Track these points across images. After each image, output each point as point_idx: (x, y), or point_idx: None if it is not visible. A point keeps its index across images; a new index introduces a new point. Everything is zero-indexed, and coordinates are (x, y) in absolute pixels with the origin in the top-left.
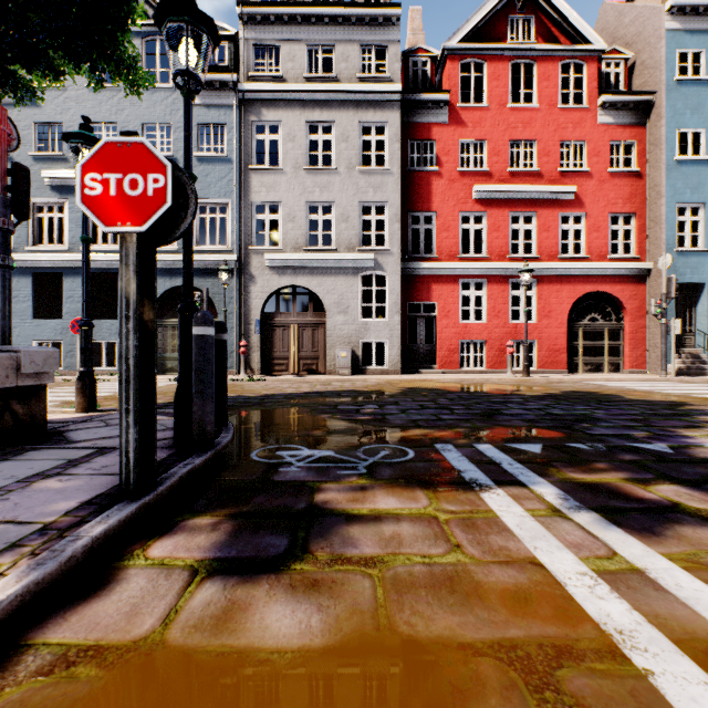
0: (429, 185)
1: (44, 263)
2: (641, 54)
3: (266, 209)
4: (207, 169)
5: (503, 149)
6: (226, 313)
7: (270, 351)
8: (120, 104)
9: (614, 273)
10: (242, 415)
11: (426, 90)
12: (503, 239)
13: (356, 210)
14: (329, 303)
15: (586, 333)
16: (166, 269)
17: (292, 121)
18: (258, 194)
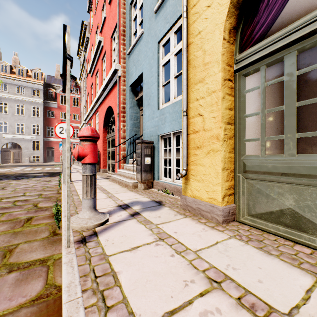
0: (52, 121)
1: None
2: None
3: (3, 123)
4: None
5: (71, 115)
6: None
7: (4, 158)
8: None
9: None
10: None
11: (51, 101)
12: None
13: (31, 126)
14: (23, 147)
15: None
16: None
17: (12, 103)
18: (0, 119)
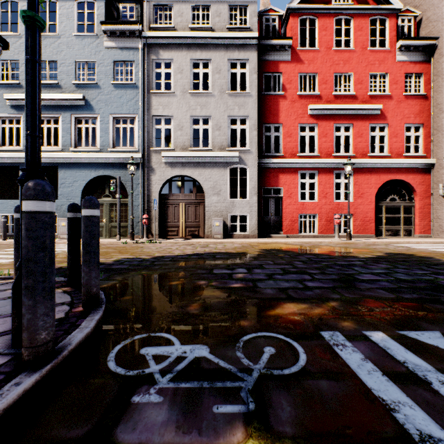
0: (277, 104)
1: (6, 160)
2: (426, 12)
3: (162, 121)
4: (120, 93)
5: (330, 79)
6: (132, 194)
7: (165, 221)
8: (59, 47)
9: (408, 166)
10: (129, 281)
11: (275, 37)
12: (330, 142)
13: (226, 122)
14: (206, 188)
15: (388, 209)
16: (92, 163)
17: (181, 59)
18: (156, 110)
